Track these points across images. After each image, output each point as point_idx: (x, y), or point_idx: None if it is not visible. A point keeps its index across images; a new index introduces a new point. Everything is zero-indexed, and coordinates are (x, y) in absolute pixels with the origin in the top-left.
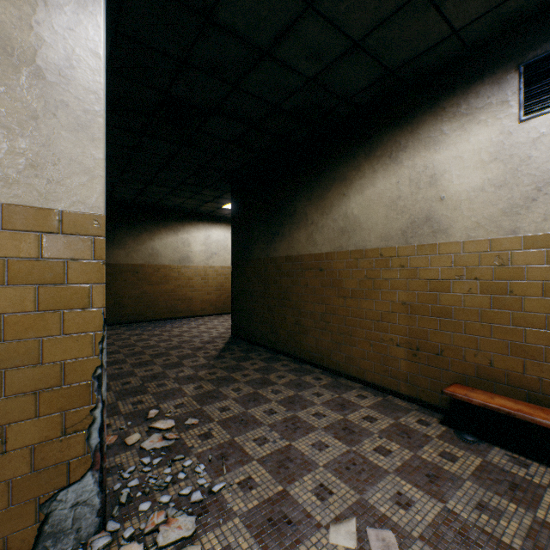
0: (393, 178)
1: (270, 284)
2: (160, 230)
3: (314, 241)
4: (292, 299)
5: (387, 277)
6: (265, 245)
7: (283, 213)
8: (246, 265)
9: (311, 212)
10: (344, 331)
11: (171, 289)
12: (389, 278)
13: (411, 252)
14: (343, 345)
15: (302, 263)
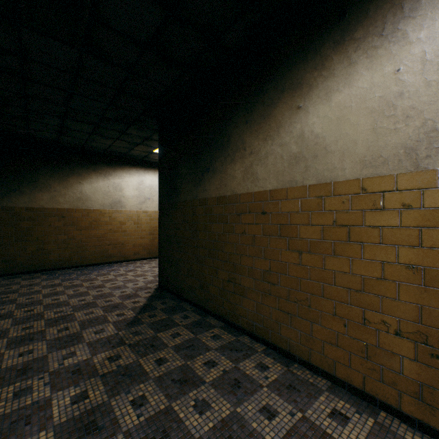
0: (387, 65)
1: (198, 230)
2: (89, 174)
3: (255, 175)
4: (225, 250)
5: (375, 223)
6: (193, 184)
7: (214, 144)
8: (172, 209)
9: (250, 139)
10: (298, 298)
11: (102, 233)
12: (380, 224)
13: (427, 181)
14: (297, 318)
15: (238, 204)
